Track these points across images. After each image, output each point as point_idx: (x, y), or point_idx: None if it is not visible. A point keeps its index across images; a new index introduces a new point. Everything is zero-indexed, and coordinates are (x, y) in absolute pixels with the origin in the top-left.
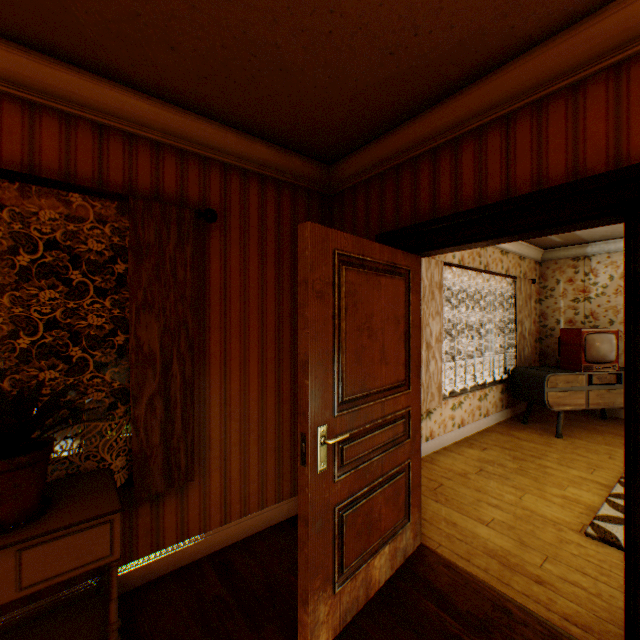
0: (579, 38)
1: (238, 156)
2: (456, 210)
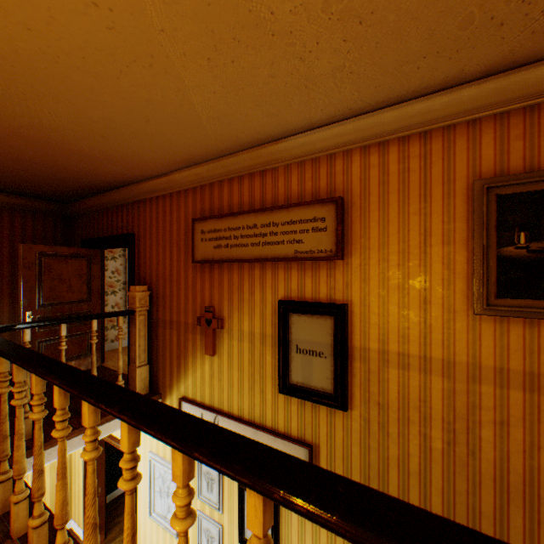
0: (119, 193)
1: (8, 203)
2: (104, 235)
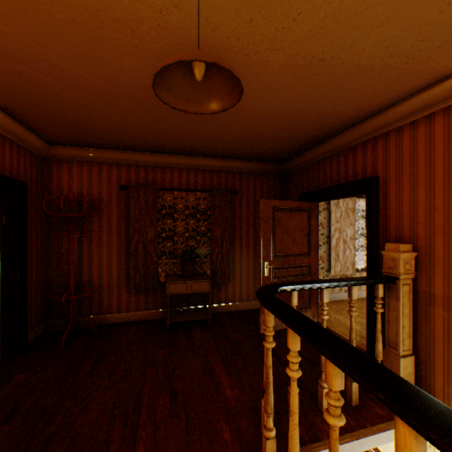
0: (351, 133)
1: (245, 168)
2: (324, 186)
